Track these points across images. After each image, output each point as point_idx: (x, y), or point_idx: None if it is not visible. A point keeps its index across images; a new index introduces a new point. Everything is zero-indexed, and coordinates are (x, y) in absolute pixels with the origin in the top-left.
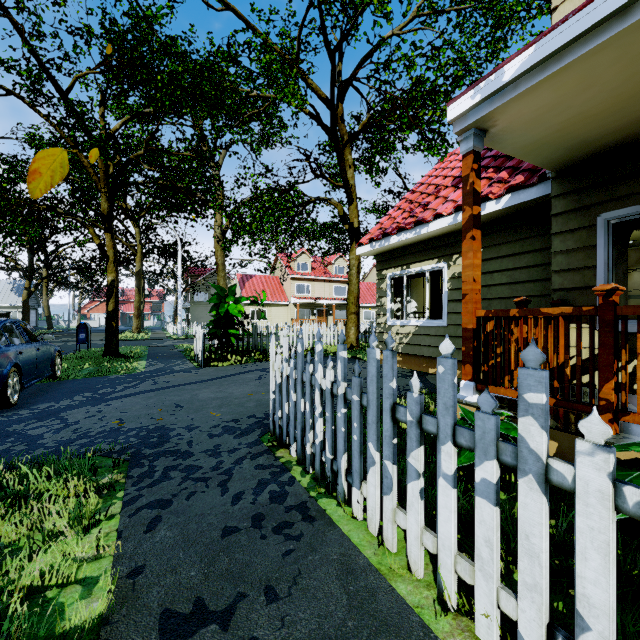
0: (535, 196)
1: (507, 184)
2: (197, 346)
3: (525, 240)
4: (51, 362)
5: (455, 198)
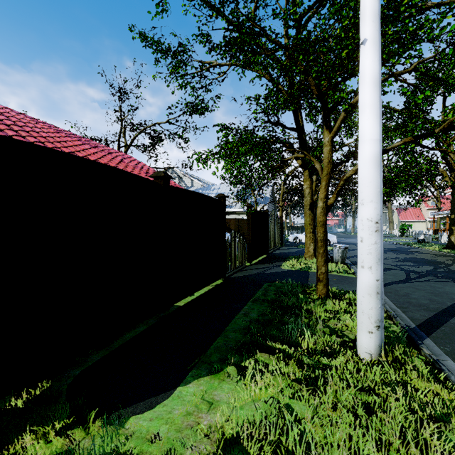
0: None
1: None
2: (396, 234)
3: None
4: None
5: None
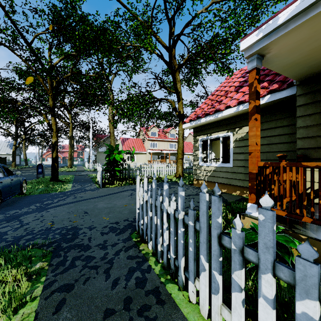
0: (285, 95)
1: (267, 89)
2: (98, 176)
3: (277, 120)
4: (20, 186)
5: (237, 97)
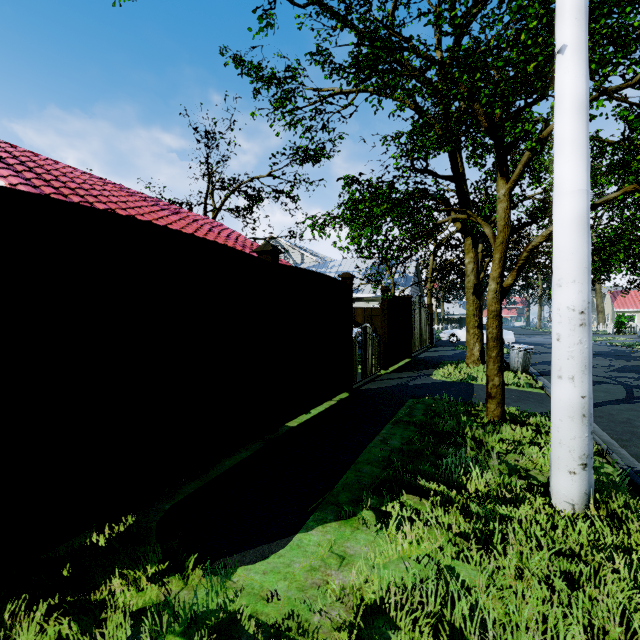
0: None
1: None
2: (609, 330)
3: None
4: None
5: None
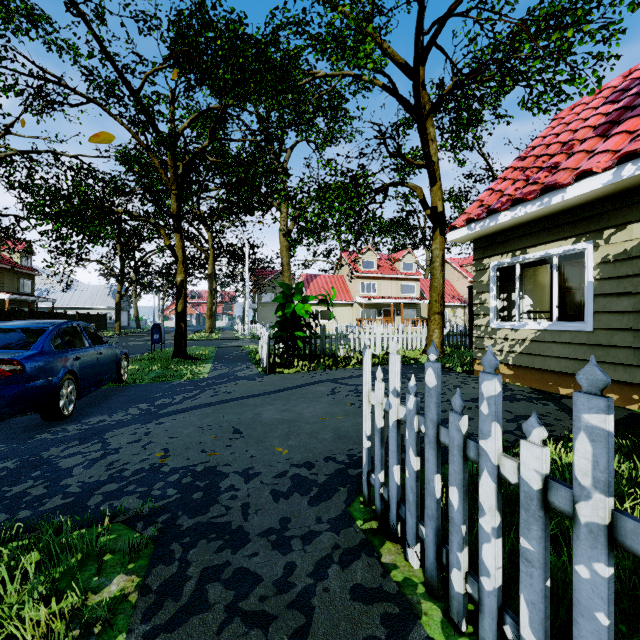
0: None
1: None
2: (262, 350)
3: None
4: (116, 366)
5: (612, 147)
